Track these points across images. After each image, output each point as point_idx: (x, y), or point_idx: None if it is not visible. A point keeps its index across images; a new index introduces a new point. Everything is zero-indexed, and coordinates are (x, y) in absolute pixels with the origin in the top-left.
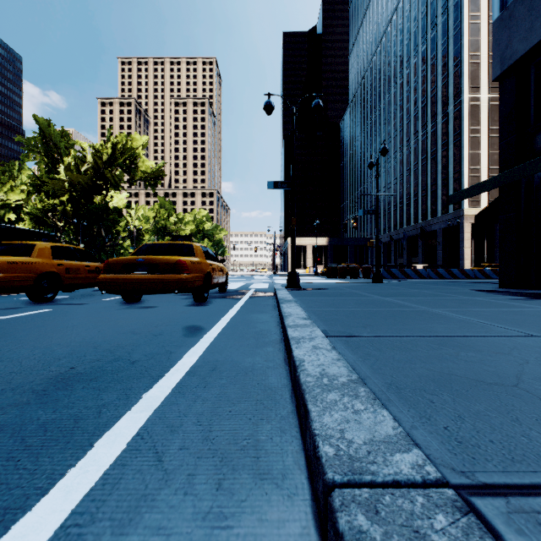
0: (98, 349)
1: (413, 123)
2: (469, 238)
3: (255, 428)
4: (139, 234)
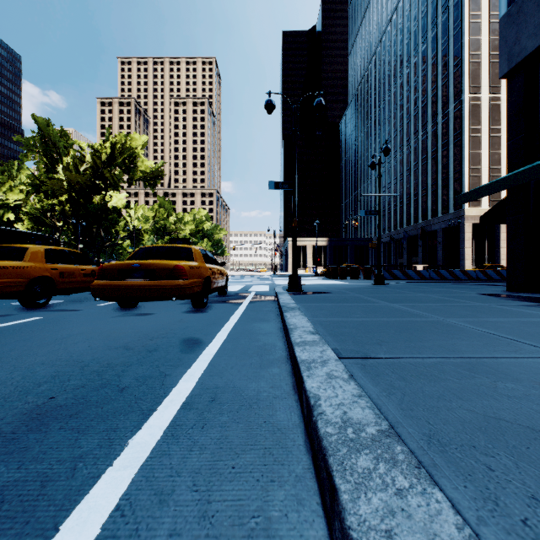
0: (85, 370)
1: (413, 123)
2: (470, 238)
3: (265, 497)
4: (139, 234)
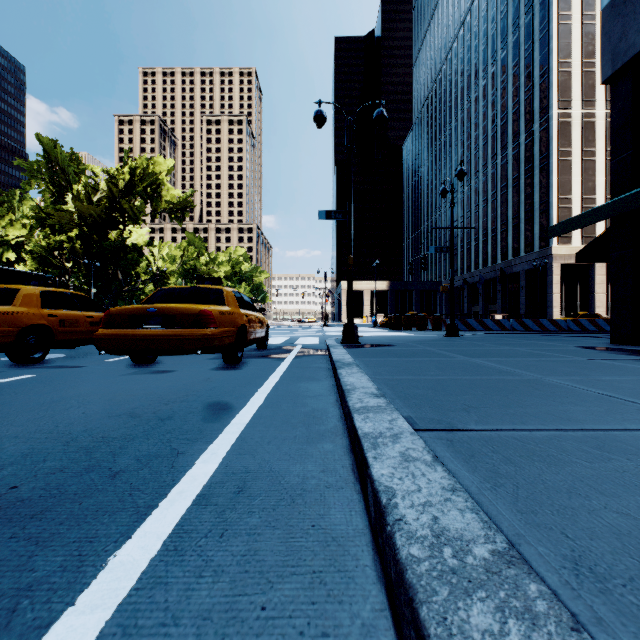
0: (70, 446)
1: (491, 145)
2: (559, 282)
3: None
4: (164, 277)
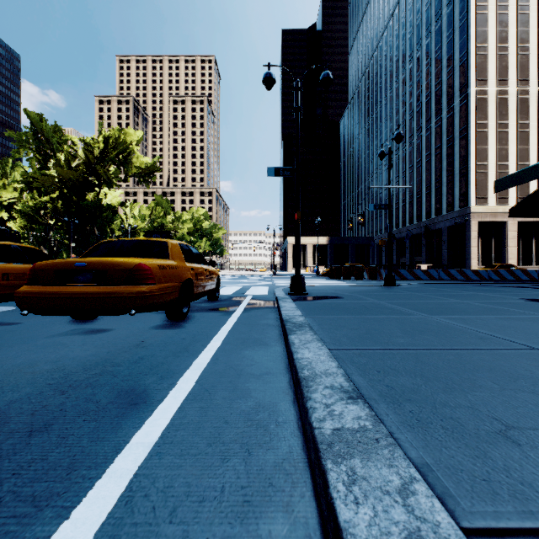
0: None
1: (416, 119)
2: (476, 237)
3: None
4: (135, 233)
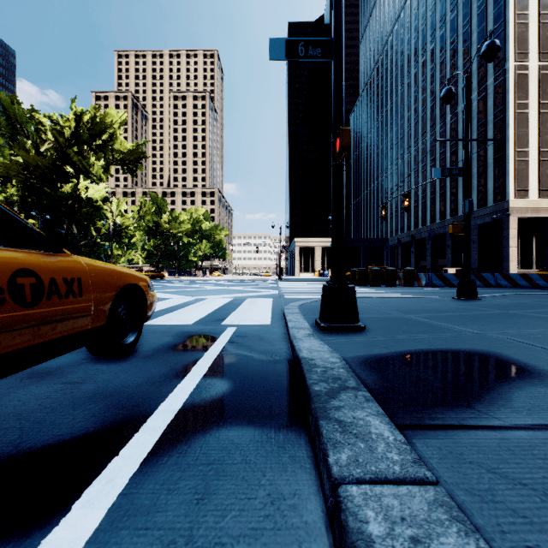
0: None
1: (440, 105)
2: (515, 236)
3: None
4: (122, 232)
